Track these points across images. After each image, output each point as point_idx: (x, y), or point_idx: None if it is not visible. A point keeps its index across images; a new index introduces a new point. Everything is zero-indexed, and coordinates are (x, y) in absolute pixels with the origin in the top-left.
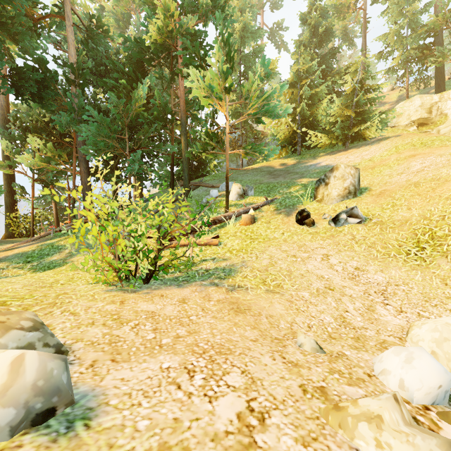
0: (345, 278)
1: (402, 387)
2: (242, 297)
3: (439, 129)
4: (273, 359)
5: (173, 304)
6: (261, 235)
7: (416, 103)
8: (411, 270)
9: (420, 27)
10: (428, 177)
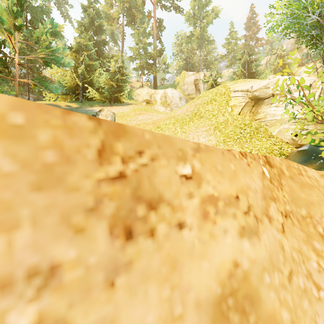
0: None
1: None
2: None
3: (154, 107)
4: None
5: None
6: None
7: (145, 91)
8: None
9: (147, 53)
10: (144, 122)
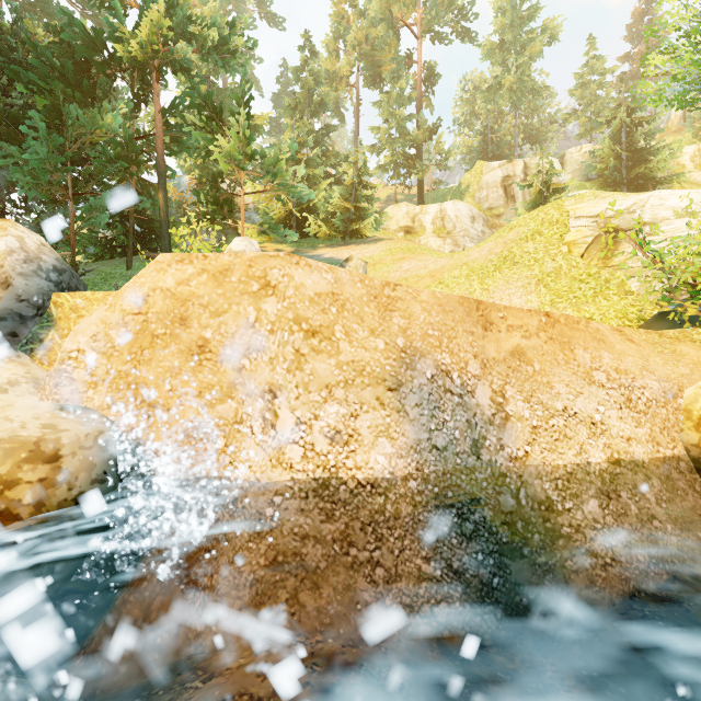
0: None
1: None
2: None
3: (420, 239)
4: None
5: None
6: None
7: (403, 210)
8: None
9: (406, 135)
10: (414, 275)
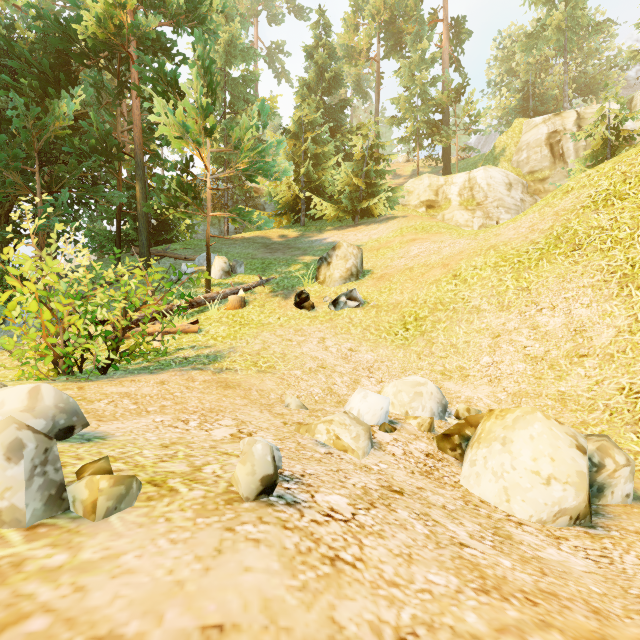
0: (338, 358)
1: (358, 416)
2: (231, 377)
3: (444, 214)
4: (262, 412)
5: (150, 385)
6: (253, 320)
7: (425, 183)
8: (396, 348)
9: (429, 100)
10: (421, 263)
